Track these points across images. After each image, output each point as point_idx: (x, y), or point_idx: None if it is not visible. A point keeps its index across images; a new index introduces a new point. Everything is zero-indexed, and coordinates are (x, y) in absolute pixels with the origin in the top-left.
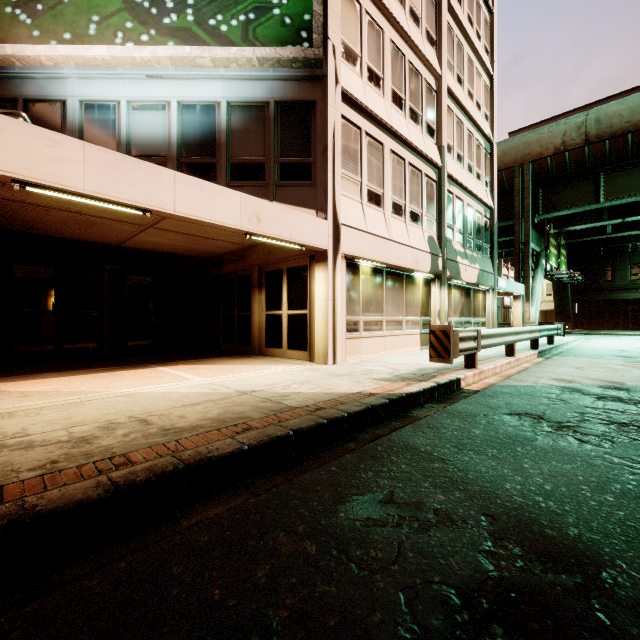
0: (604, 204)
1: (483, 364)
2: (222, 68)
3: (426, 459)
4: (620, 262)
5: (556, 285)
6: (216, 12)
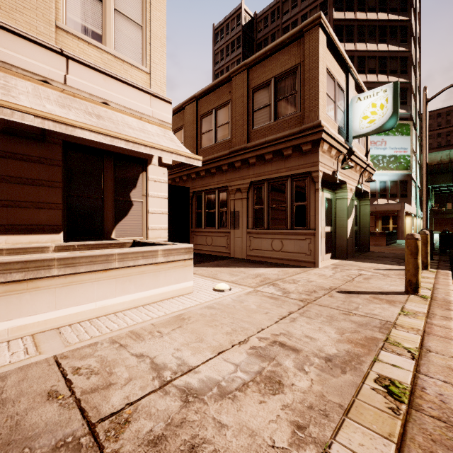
0: None
1: None
2: (388, 174)
3: None
4: None
5: None
6: (390, 163)
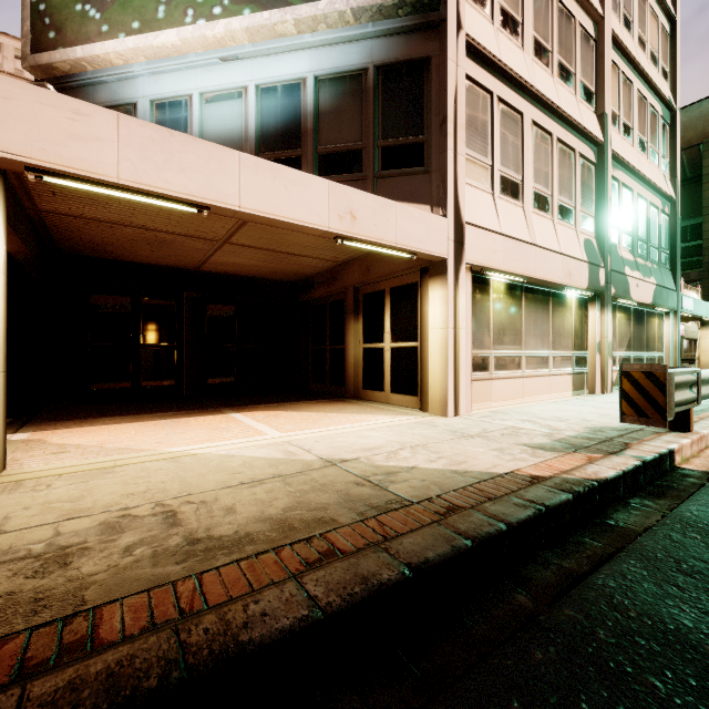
0: None
1: (695, 423)
2: (308, 34)
3: None
4: None
5: None
6: None
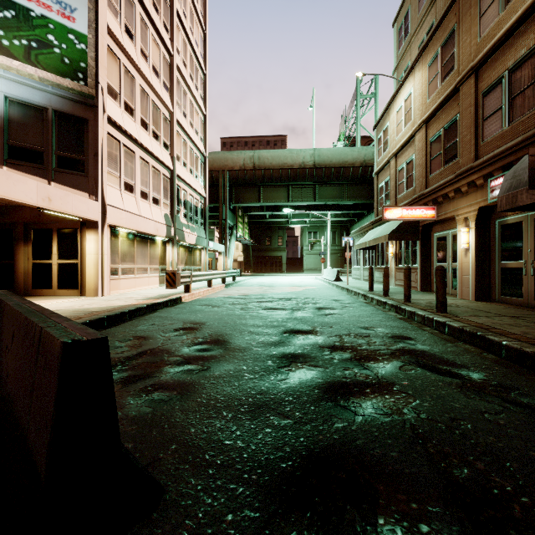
0: (262, 204)
1: (195, 291)
2: (0, 69)
3: (165, 317)
4: (274, 235)
5: (244, 246)
6: None
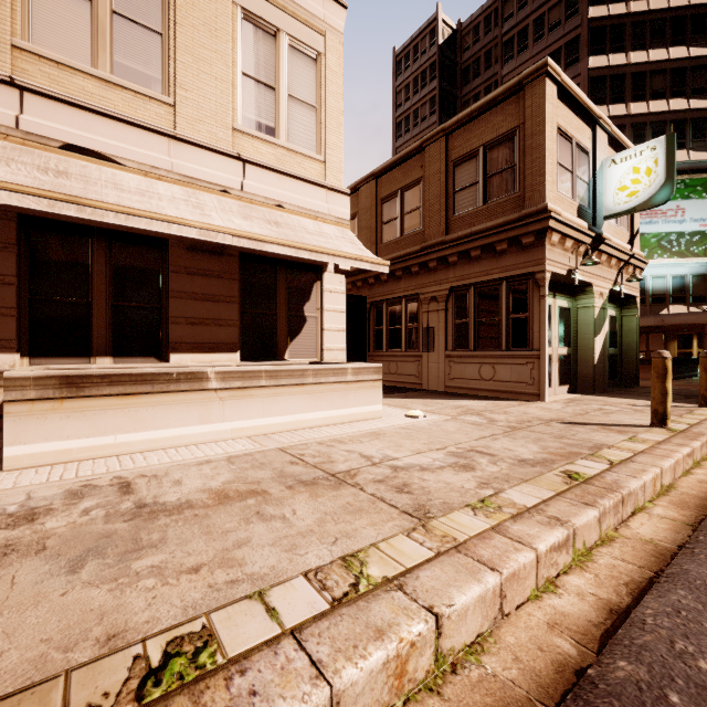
0: None
1: None
2: (689, 263)
3: None
4: None
5: None
6: (693, 246)
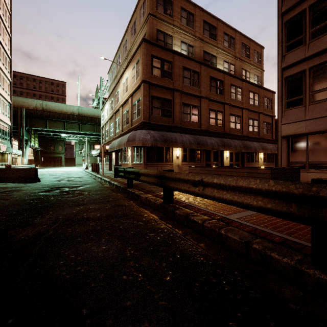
0: (48, 129)
1: None
2: None
3: None
4: (56, 144)
5: (35, 150)
6: None
